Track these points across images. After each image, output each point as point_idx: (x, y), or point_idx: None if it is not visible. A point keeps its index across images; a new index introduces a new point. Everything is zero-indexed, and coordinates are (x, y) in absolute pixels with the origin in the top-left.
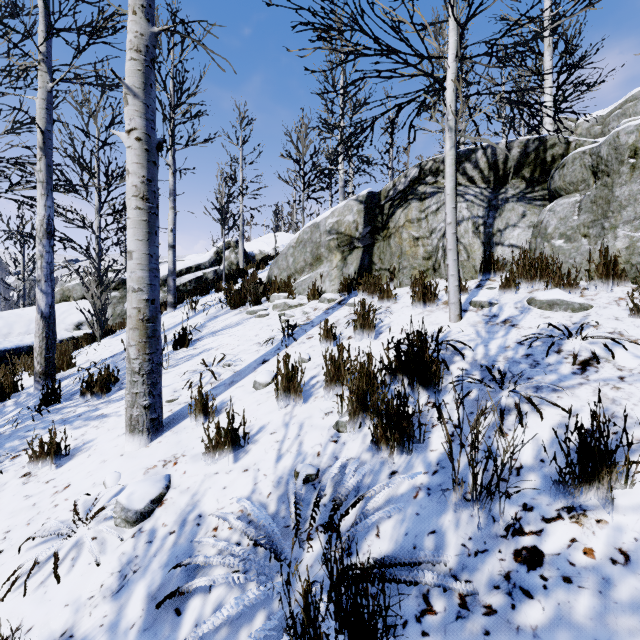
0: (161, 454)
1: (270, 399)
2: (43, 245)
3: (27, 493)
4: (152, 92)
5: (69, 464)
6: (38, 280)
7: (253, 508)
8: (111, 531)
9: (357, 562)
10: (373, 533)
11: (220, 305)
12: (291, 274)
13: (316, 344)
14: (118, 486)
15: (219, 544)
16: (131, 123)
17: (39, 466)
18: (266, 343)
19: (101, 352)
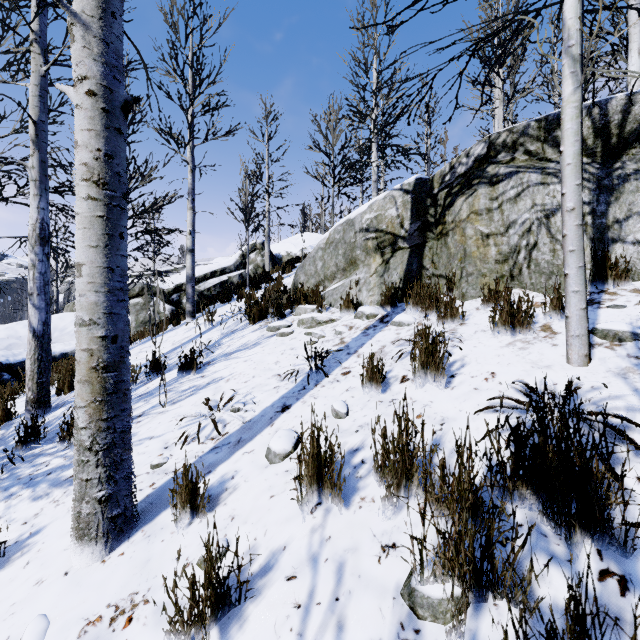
0: (115, 587)
1: (289, 488)
2: (36, 253)
3: None
4: (114, 25)
5: None
6: (30, 293)
7: None
8: None
9: None
10: None
11: (239, 316)
12: (320, 281)
13: (355, 385)
14: None
15: None
16: (81, 70)
17: None
18: (288, 376)
19: None
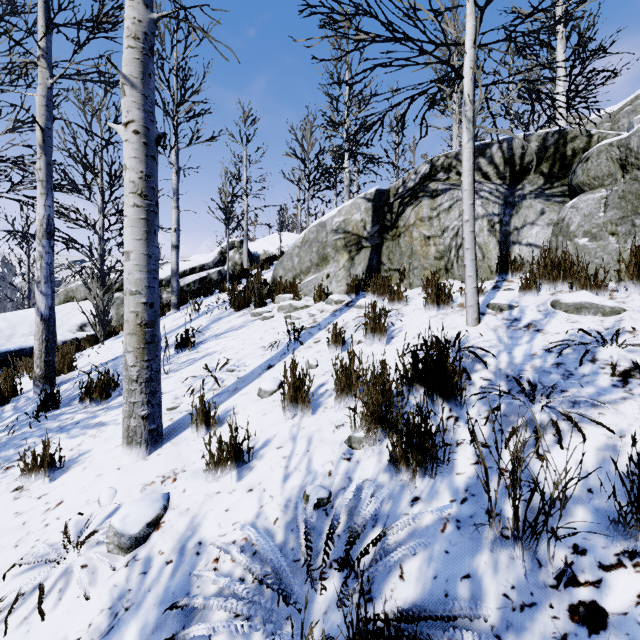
0: (160, 469)
1: (276, 409)
2: (43, 245)
3: (17, 510)
4: (151, 82)
5: (63, 477)
6: (38, 281)
7: (258, 538)
8: (102, 559)
9: (379, 610)
10: (396, 574)
11: (224, 306)
12: (296, 275)
13: (324, 349)
14: (113, 504)
15: (220, 581)
16: (128, 115)
17: (32, 479)
18: (271, 347)
19: (103, 354)
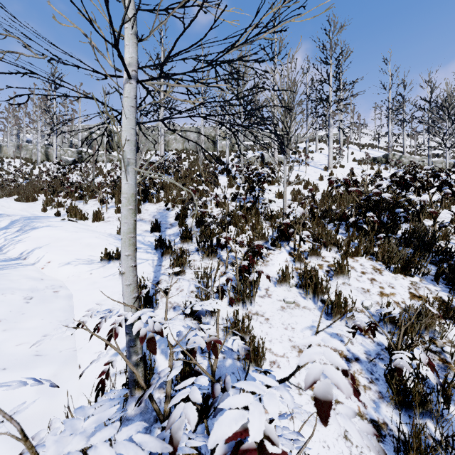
0: None
1: None
2: None
3: None
4: None
5: None
6: None
7: None
8: None
9: None
10: None
11: None
12: None
13: None
14: None
15: None
16: None
17: None
18: None
19: None
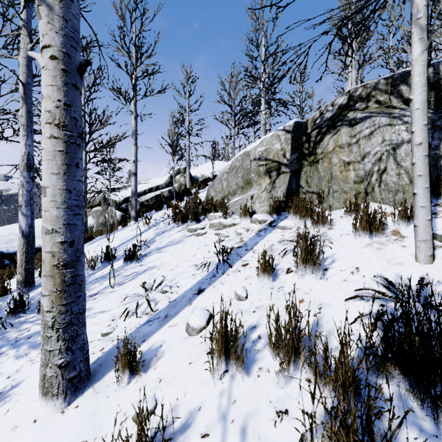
0: (70, 435)
1: (203, 357)
2: (24, 176)
3: None
4: (71, 6)
5: None
6: (20, 205)
7: None
8: None
9: None
10: None
11: (168, 220)
12: (225, 195)
13: (252, 275)
14: None
15: None
16: (46, 41)
17: None
18: (202, 266)
19: None
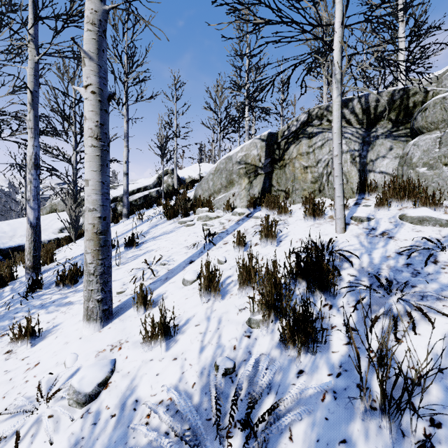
0: (110, 339)
1: (195, 294)
2: (32, 174)
3: (7, 368)
4: (104, 56)
5: (41, 344)
6: (28, 199)
7: (180, 400)
8: (64, 412)
9: None
10: (286, 435)
11: (160, 216)
12: (211, 194)
13: (230, 249)
14: (75, 367)
15: (150, 435)
16: (87, 80)
17: (19, 344)
18: (192, 247)
19: (75, 250)
